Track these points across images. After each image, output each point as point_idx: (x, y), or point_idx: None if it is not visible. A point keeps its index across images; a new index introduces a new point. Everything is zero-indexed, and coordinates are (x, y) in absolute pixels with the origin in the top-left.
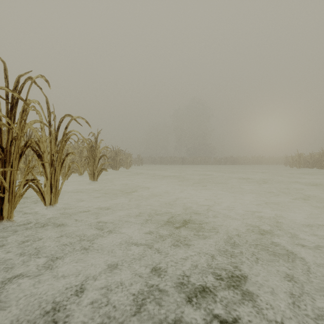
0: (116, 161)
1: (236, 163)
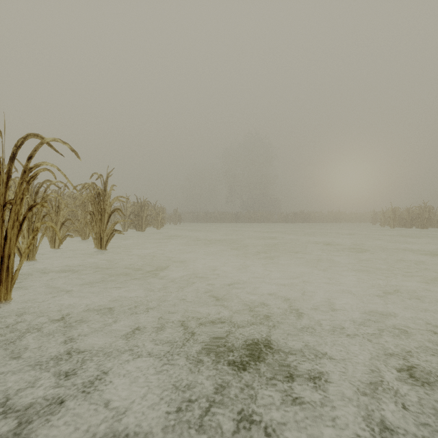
0: (141, 218)
1: (308, 220)
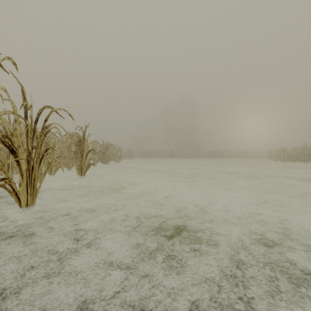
0: (106, 155)
1: (223, 156)
